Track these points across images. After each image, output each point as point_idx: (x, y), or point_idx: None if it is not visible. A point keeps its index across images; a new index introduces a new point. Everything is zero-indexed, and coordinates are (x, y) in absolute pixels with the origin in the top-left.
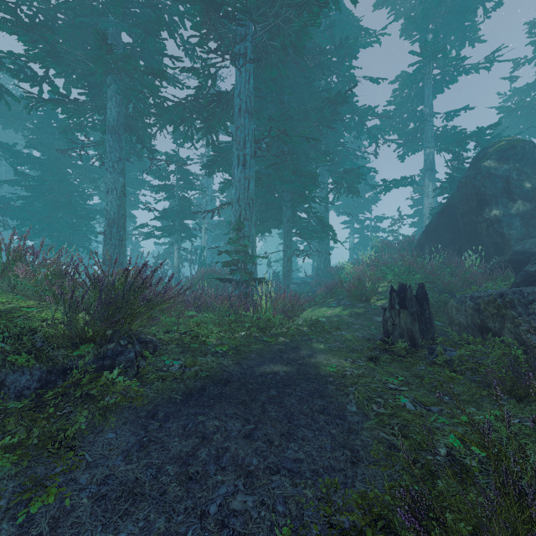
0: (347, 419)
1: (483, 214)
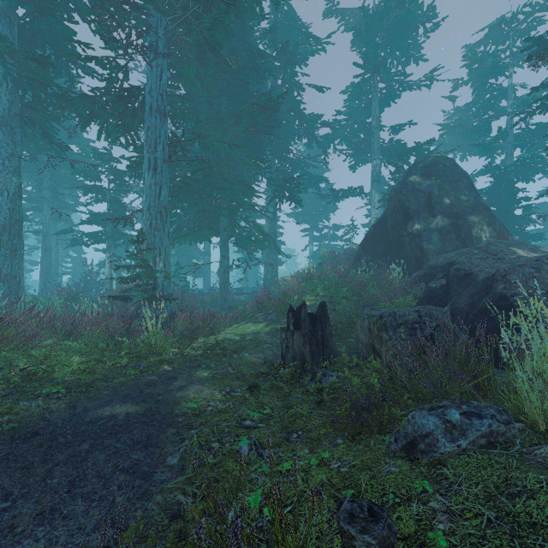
0: (154, 477)
1: (407, 228)
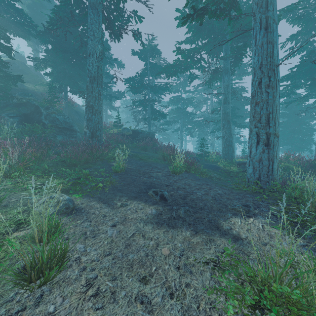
0: None
1: None
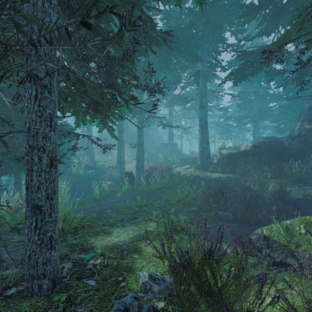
0: None
1: None
